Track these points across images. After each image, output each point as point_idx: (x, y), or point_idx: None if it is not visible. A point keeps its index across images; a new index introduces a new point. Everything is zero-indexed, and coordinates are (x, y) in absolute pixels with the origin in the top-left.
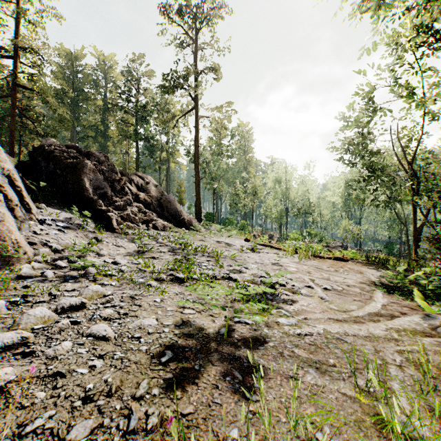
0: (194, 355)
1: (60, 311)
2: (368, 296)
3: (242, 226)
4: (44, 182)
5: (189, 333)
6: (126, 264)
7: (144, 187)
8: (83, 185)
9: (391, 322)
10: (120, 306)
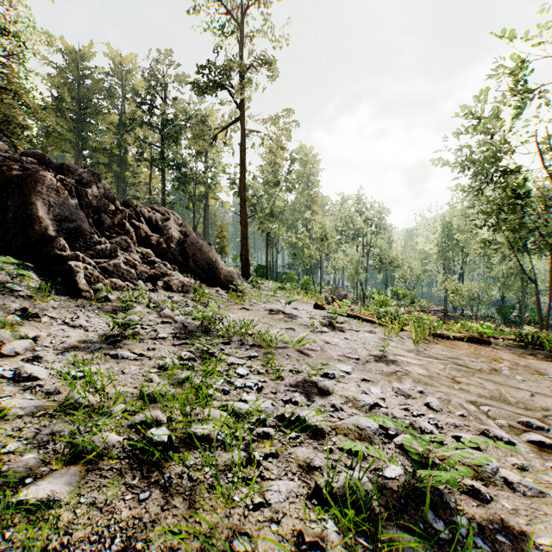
0: None
1: None
2: None
3: (305, 283)
4: None
5: None
6: (49, 379)
7: (160, 224)
8: (32, 212)
9: None
10: None
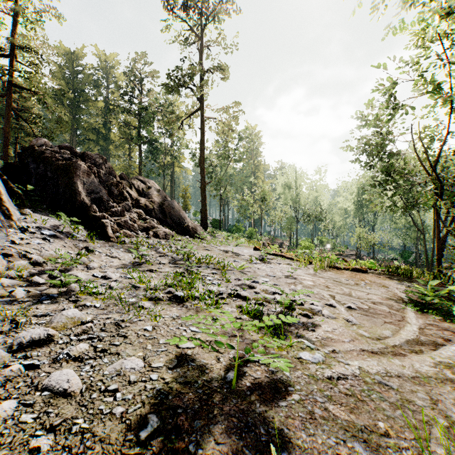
0: (190, 423)
1: (17, 347)
2: (399, 317)
3: (250, 233)
4: (33, 185)
5: (184, 381)
6: (118, 278)
7: (145, 191)
8: (75, 188)
9: (436, 353)
10: (100, 338)
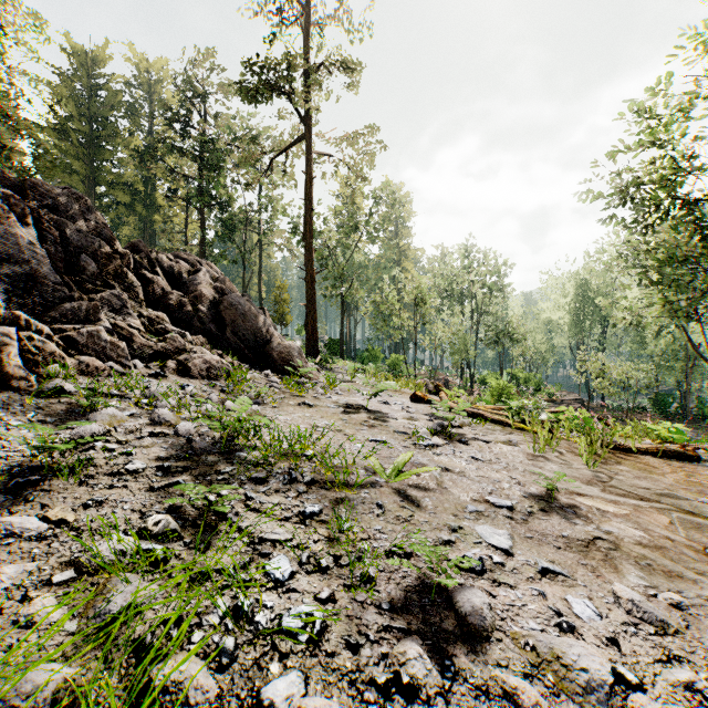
0: None
1: None
2: None
3: (393, 364)
4: None
5: None
6: None
7: (185, 278)
8: None
9: None
10: None
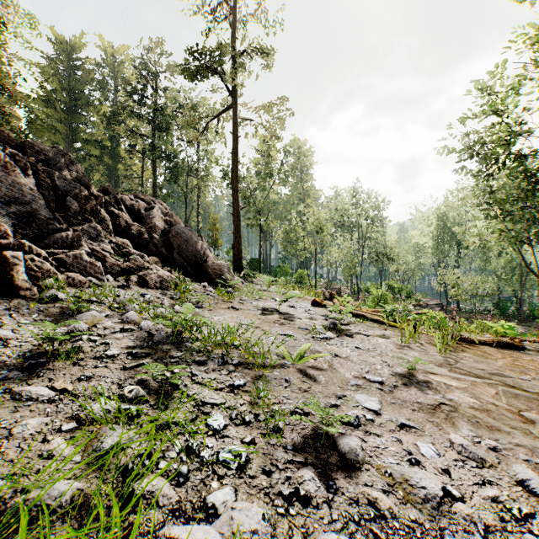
0: None
1: None
2: None
3: (299, 277)
4: None
5: None
6: None
7: (143, 213)
8: None
9: None
10: None
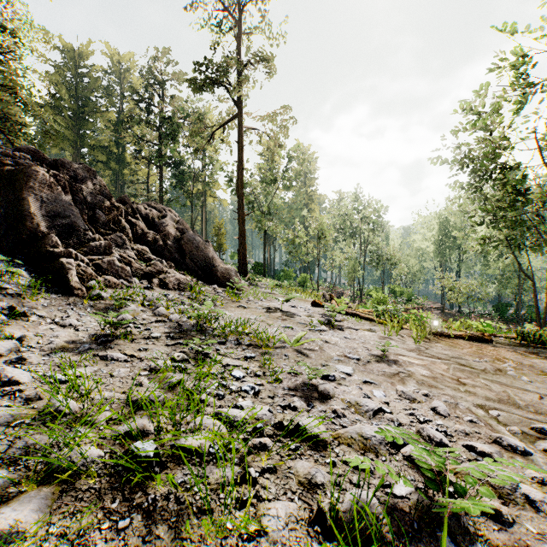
0: None
1: None
2: None
3: (302, 281)
4: None
5: None
6: (31, 383)
7: (157, 221)
8: (24, 208)
9: None
10: None
